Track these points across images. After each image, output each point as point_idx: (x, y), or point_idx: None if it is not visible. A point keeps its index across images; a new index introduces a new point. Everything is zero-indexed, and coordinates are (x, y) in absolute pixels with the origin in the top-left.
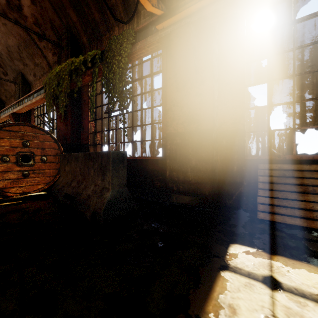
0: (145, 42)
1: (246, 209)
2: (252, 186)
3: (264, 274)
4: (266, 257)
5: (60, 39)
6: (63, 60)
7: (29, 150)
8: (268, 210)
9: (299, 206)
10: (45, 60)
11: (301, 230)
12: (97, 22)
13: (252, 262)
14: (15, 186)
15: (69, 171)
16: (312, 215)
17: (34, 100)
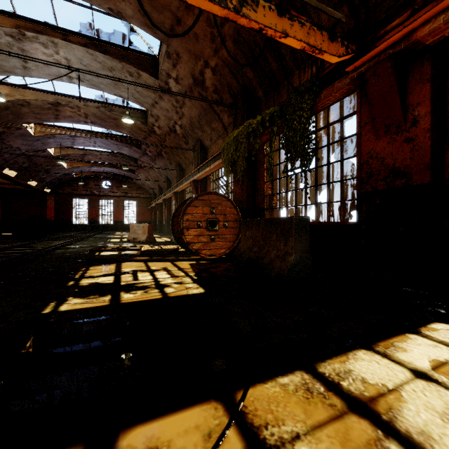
0: (332, 89)
1: None
2: None
3: None
4: None
5: (236, 99)
6: (239, 121)
7: (215, 217)
8: None
9: None
10: (221, 124)
11: None
12: (274, 72)
13: None
14: (205, 248)
15: (250, 237)
16: None
17: (212, 166)
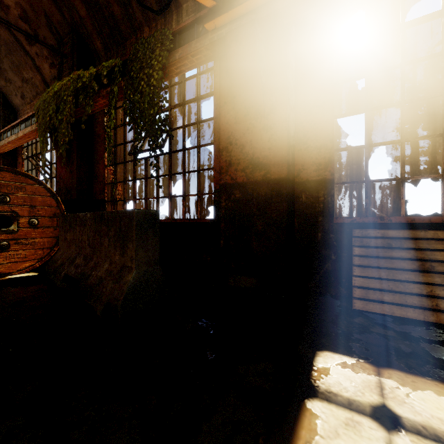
0: (189, 49)
1: (335, 295)
2: (343, 261)
3: (373, 402)
4: (372, 371)
5: (62, 43)
6: (66, 74)
7: (9, 209)
8: (367, 297)
9: (412, 291)
10: (39, 75)
11: (416, 326)
12: (117, 18)
13: (352, 381)
14: None
15: (72, 241)
16: (430, 304)
17: (20, 133)
